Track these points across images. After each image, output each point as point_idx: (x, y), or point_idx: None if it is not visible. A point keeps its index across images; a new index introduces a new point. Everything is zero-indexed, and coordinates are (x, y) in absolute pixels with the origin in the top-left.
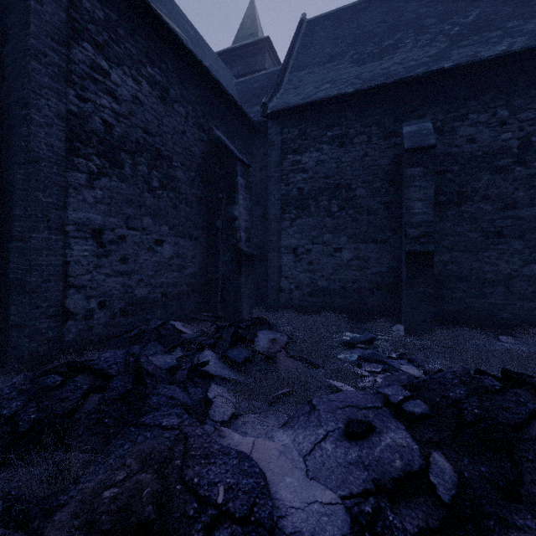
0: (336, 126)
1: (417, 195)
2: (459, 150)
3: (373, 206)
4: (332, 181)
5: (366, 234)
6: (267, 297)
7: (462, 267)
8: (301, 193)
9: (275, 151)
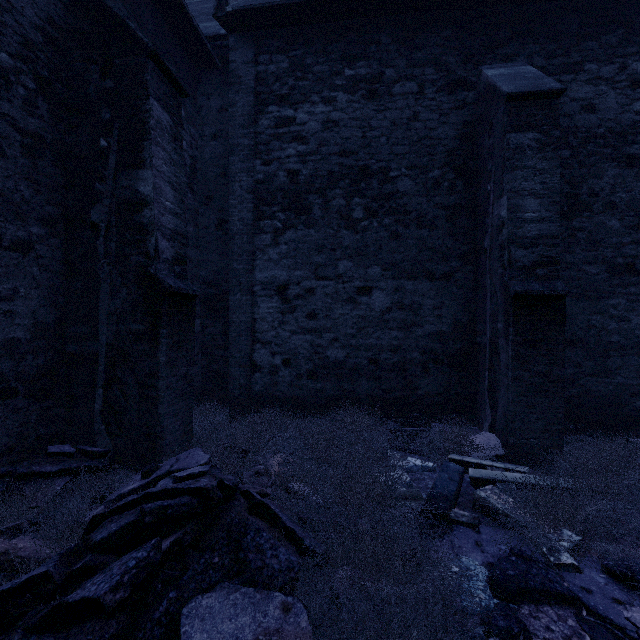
0: (361, 60)
1: (529, 185)
2: (570, 122)
3: (428, 212)
4: (354, 161)
5: (415, 262)
6: (227, 379)
7: (575, 324)
8: (294, 180)
9: (242, 95)
